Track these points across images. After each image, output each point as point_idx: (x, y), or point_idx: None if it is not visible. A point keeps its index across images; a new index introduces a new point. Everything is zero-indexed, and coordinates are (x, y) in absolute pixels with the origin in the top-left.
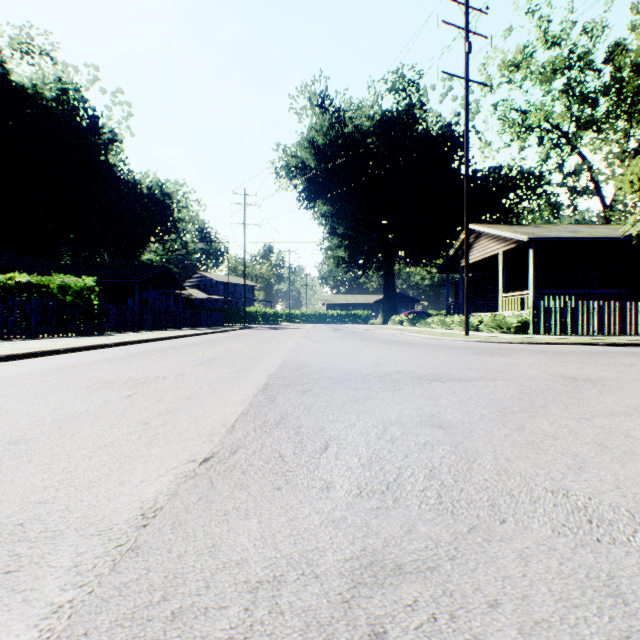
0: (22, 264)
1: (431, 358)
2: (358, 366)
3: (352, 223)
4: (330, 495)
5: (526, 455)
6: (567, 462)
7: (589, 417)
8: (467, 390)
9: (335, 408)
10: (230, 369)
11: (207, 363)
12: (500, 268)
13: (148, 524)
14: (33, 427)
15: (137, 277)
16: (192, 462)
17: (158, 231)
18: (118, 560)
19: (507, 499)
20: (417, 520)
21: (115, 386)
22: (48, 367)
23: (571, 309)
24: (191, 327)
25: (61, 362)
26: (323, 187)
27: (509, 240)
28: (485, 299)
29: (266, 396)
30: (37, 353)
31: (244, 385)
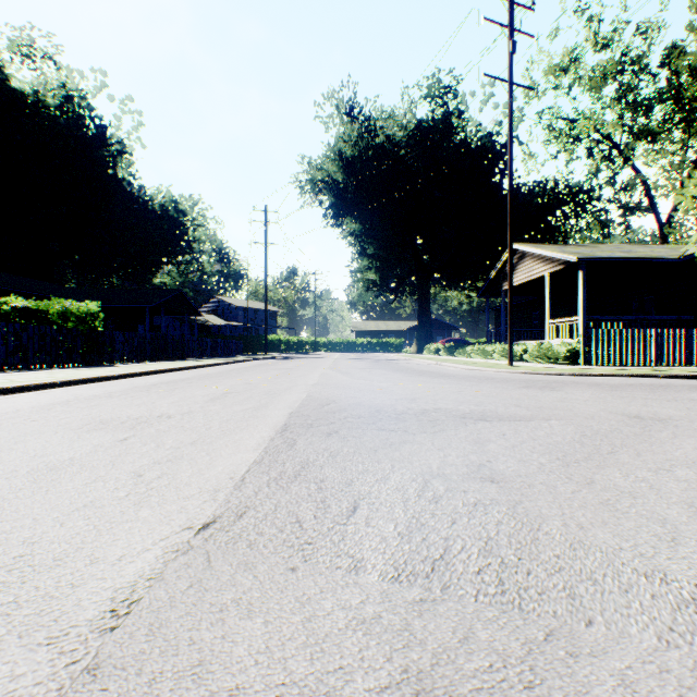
0: (21, 287)
1: (473, 392)
2: (391, 402)
3: (383, 243)
4: (359, 580)
5: (603, 520)
6: (656, 530)
7: (669, 467)
8: (519, 432)
9: (365, 455)
10: (245, 406)
11: (220, 398)
12: (546, 292)
13: (117, 627)
14: (2, 480)
15: (148, 302)
16: (187, 530)
17: (171, 251)
18: (65, 689)
19: (589, 587)
20: (475, 621)
21: (111, 427)
22: (39, 403)
23: (626, 337)
24: (207, 356)
25: (55, 397)
26: (352, 203)
27: (556, 261)
28: (529, 326)
29: (285, 439)
30: (30, 387)
31: (260, 425)
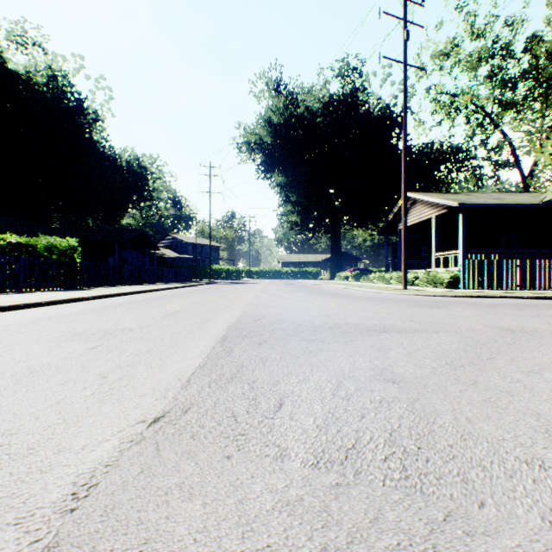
0: (16, 227)
1: (376, 310)
2: (310, 318)
3: (304, 192)
4: (284, 467)
5: (487, 415)
6: (532, 423)
7: (538, 370)
8: (414, 342)
9: (289, 361)
10: (193, 321)
11: (173, 315)
12: (433, 230)
13: (76, 508)
14: None
15: (117, 239)
16: (141, 423)
17: (135, 199)
18: None
19: (479, 472)
20: (383, 503)
21: (83, 337)
22: (27, 319)
23: (497, 266)
24: (163, 282)
25: (40, 314)
26: (278, 160)
27: (441, 206)
28: (419, 258)
29: (224, 348)
30: (20, 306)
31: (204, 336)
